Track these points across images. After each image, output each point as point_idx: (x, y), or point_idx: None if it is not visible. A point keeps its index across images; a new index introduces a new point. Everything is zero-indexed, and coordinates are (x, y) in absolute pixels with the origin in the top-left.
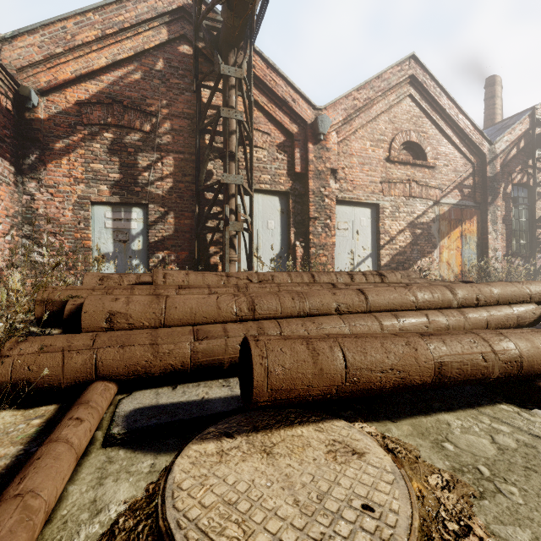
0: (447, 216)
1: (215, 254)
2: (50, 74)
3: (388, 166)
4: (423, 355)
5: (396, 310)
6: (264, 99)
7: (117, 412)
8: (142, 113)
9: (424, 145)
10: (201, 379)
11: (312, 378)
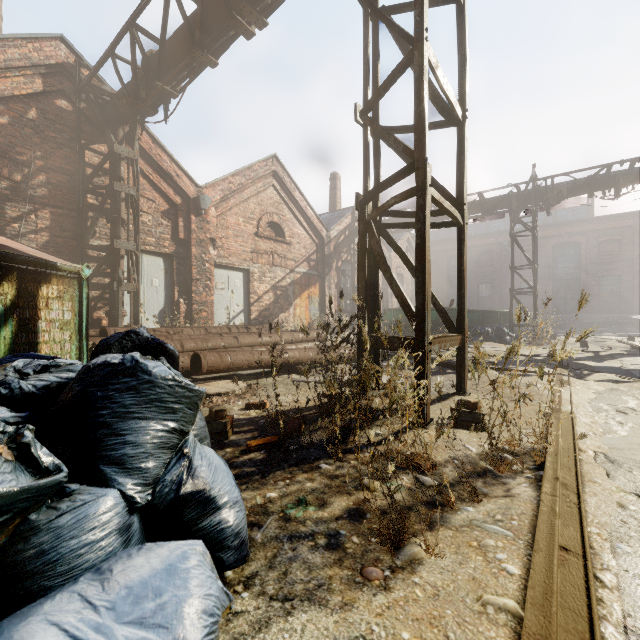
0: (299, 282)
1: (98, 309)
2: None
3: (257, 239)
4: (256, 356)
5: (252, 346)
6: (149, 169)
7: None
8: (11, 161)
9: (284, 226)
10: None
11: (220, 363)
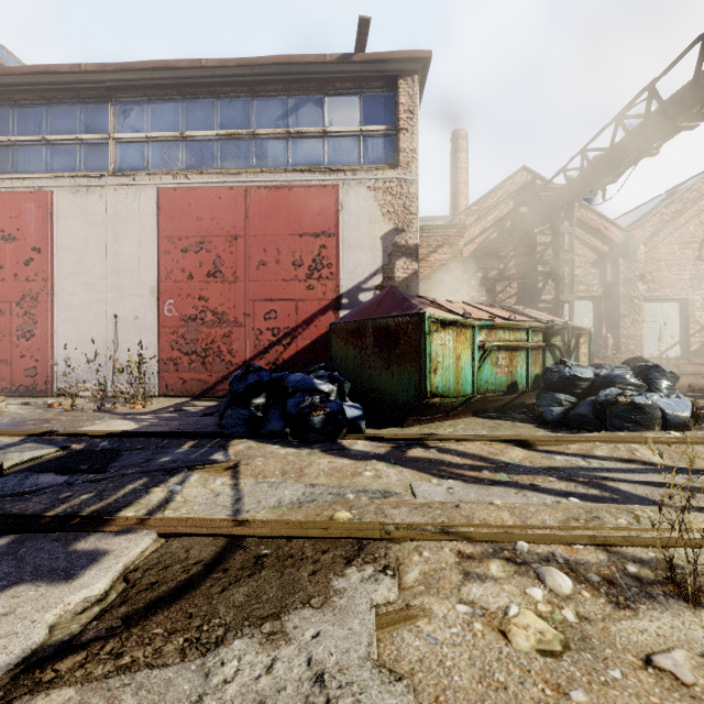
0: None
1: None
2: None
3: (698, 264)
4: (700, 381)
5: (695, 375)
6: (580, 231)
7: None
8: (498, 258)
9: None
10: None
11: None
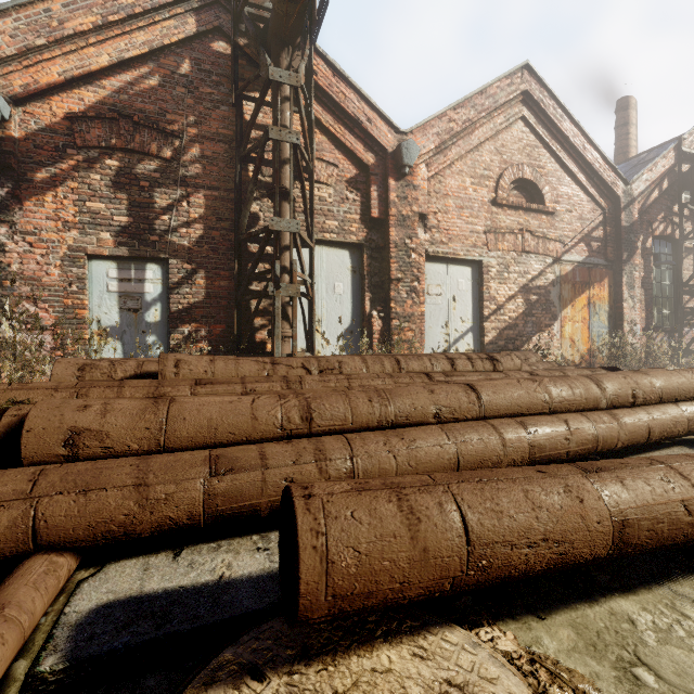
0: (571, 278)
1: (262, 327)
2: (28, 75)
3: (494, 210)
4: (593, 510)
5: (521, 415)
6: (329, 117)
7: (65, 616)
8: (160, 133)
9: (541, 184)
10: (224, 534)
11: (409, 567)
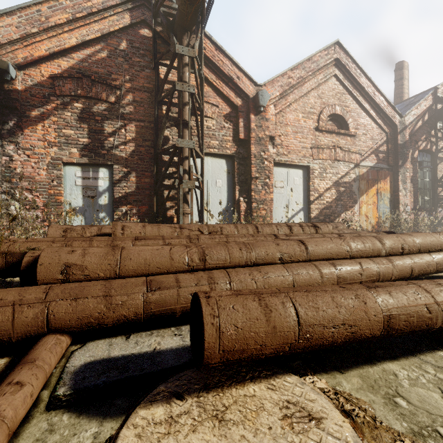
0: (366, 177)
1: (171, 208)
2: (26, 51)
3: (317, 134)
4: (372, 308)
5: (332, 259)
6: (213, 76)
7: (67, 368)
8: (108, 86)
9: (347, 117)
10: (154, 327)
11: (265, 337)
